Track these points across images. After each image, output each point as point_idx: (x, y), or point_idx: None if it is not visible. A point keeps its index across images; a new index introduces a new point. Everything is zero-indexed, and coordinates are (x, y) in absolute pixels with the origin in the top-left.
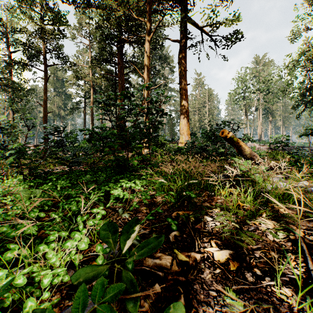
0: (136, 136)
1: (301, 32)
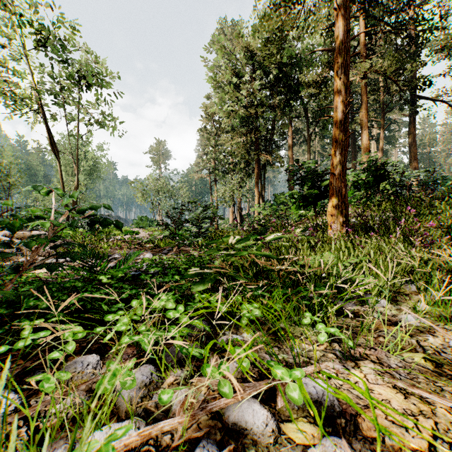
0: None
1: None
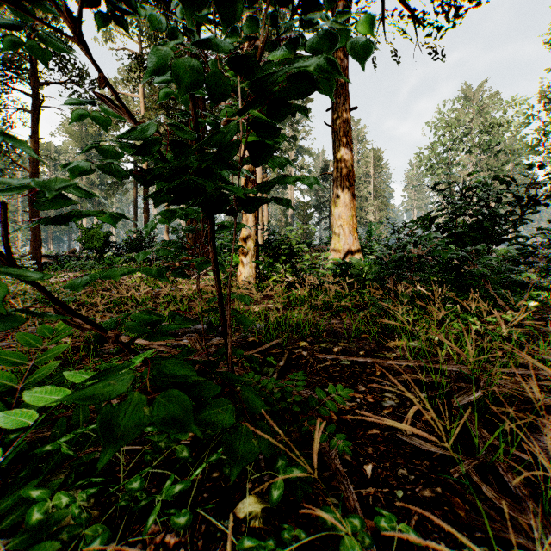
0: None
1: None
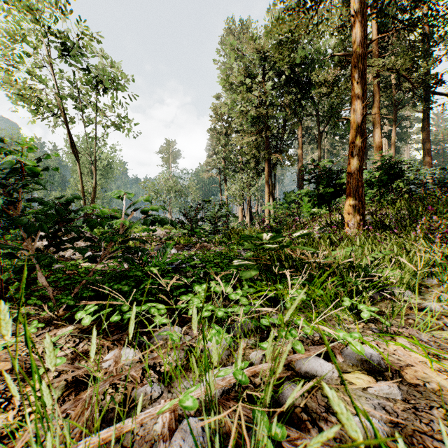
0: None
1: None
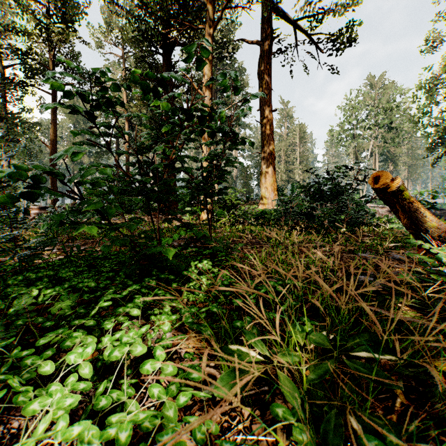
0: (177, 187)
1: (442, 36)
